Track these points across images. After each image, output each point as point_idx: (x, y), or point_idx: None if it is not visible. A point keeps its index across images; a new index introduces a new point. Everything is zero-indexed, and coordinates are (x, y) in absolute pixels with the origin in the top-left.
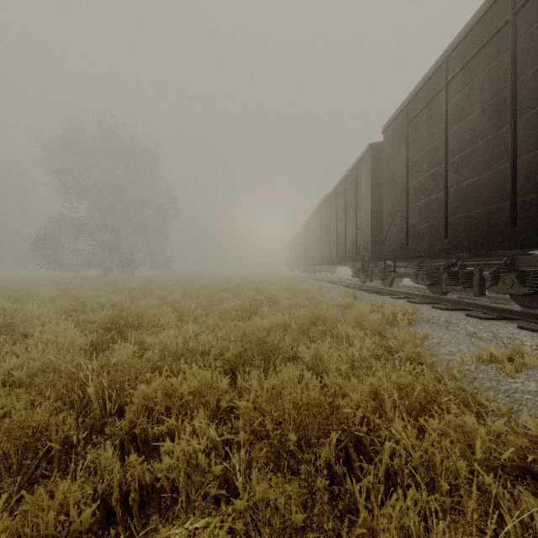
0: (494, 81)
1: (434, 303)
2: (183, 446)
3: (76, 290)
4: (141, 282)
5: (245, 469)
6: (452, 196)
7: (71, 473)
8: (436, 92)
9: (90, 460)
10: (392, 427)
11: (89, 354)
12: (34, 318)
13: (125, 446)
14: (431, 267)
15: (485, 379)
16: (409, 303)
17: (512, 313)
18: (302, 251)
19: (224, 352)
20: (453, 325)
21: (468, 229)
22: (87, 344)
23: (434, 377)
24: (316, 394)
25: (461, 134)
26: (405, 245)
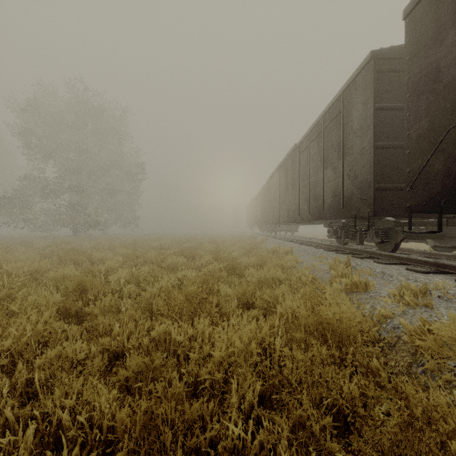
0: None
1: None
2: None
3: None
4: (102, 241)
5: None
6: None
7: None
8: None
9: None
10: None
11: None
12: None
13: None
14: None
15: None
16: None
17: None
18: (263, 210)
19: None
20: None
21: None
22: None
23: None
24: None
25: None
26: None
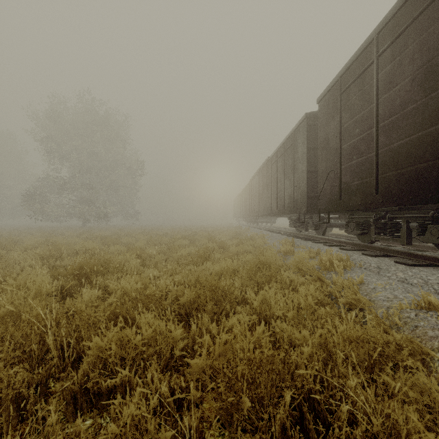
0: (425, 51)
1: (363, 250)
2: (131, 411)
3: (56, 238)
4: (113, 230)
5: (197, 428)
6: (383, 156)
7: (22, 429)
8: (368, 64)
9: (40, 416)
10: (346, 383)
11: (58, 297)
12: (17, 263)
13: (78, 399)
14: (361, 219)
15: (427, 328)
16: (341, 249)
17: (437, 261)
18: (247, 205)
19: (179, 298)
20: (384, 271)
21: (399, 186)
22: (58, 288)
23: (379, 327)
24: (269, 351)
25: (391, 100)
26: (338, 200)
